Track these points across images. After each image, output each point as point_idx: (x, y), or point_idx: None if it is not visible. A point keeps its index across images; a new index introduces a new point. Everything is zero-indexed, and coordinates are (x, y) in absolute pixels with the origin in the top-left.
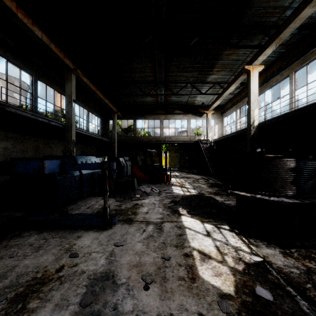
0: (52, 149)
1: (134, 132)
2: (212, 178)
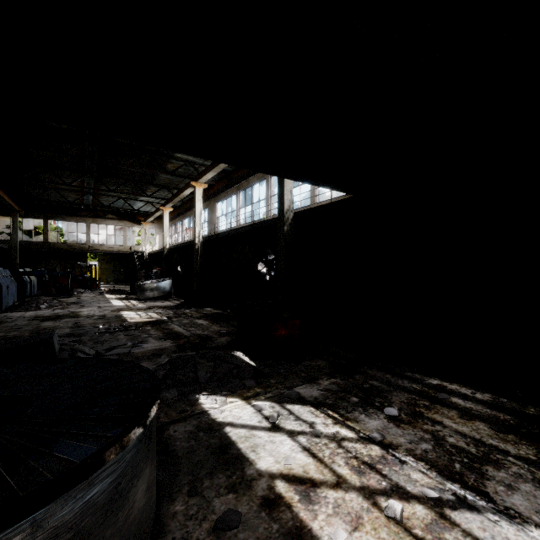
0: None
1: (45, 235)
2: None
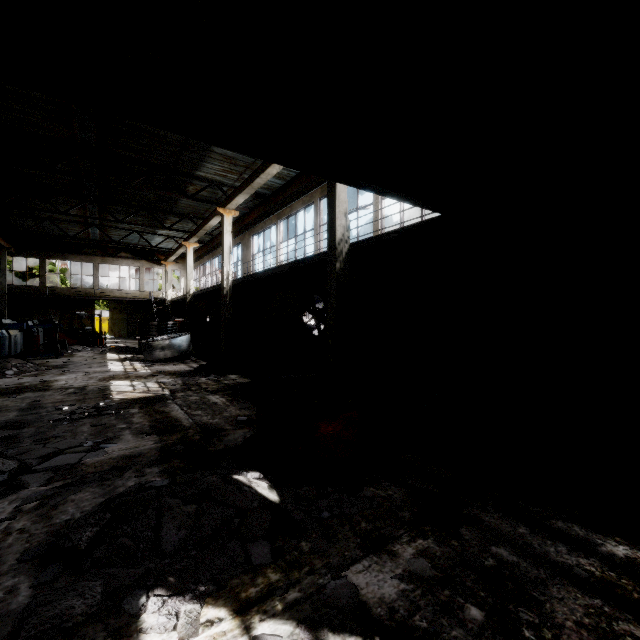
0: None
1: (42, 278)
2: None
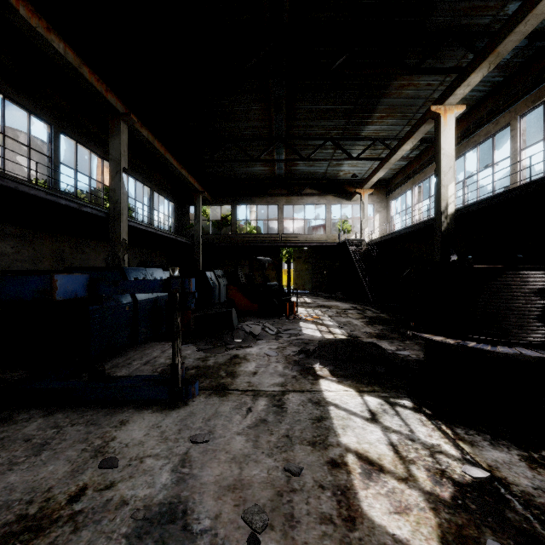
0: (87, 256)
1: (233, 226)
2: (371, 308)
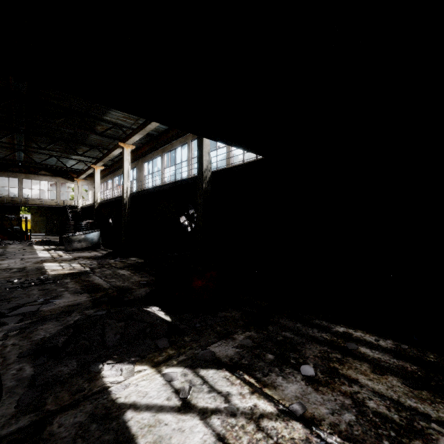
0: None
1: None
2: None
